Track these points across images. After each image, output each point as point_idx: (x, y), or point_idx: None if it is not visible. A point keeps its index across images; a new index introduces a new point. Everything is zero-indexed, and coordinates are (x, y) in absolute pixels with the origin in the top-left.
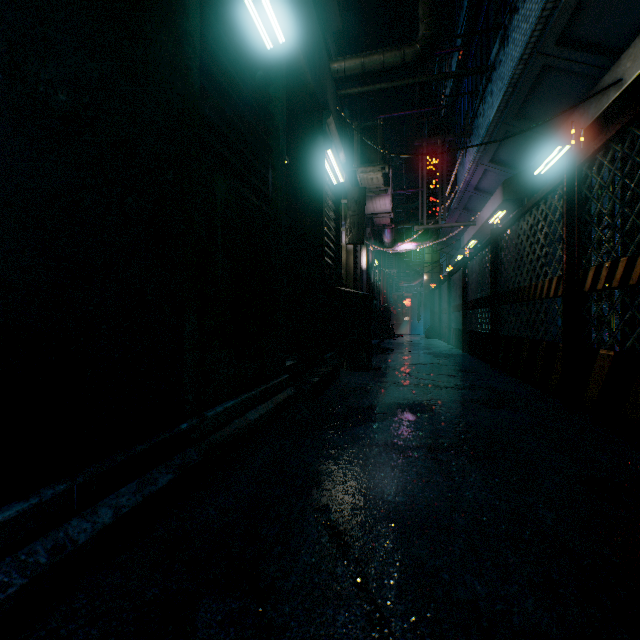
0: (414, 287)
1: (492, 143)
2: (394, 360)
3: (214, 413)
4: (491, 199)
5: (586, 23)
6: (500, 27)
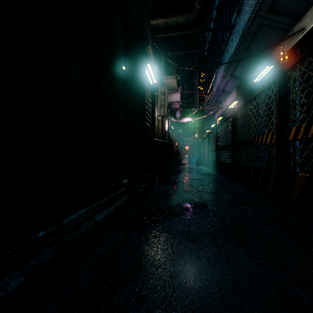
0: (190, 140)
1: (231, 66)
2: (182, 177)
3: (69, 220)
4: (230, 95)
5: (284, 0)
6: (237, 4)
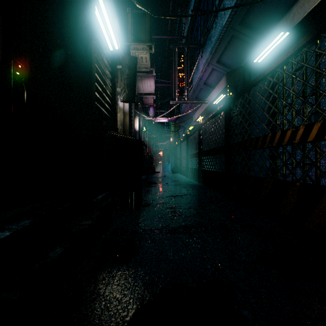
0: (165, 145)
1: (221, 46)
2: (158, 192)
3: None
4: (216, 87)
5: None
6: None
